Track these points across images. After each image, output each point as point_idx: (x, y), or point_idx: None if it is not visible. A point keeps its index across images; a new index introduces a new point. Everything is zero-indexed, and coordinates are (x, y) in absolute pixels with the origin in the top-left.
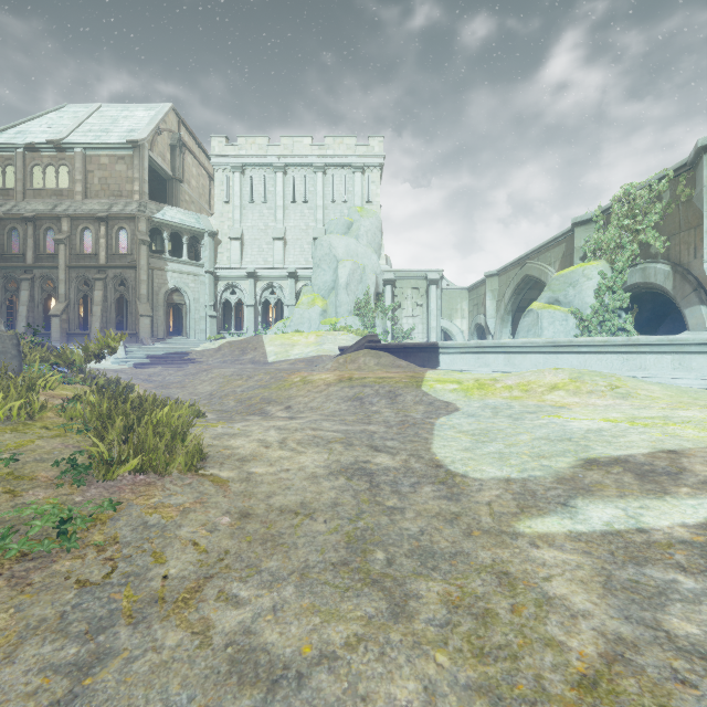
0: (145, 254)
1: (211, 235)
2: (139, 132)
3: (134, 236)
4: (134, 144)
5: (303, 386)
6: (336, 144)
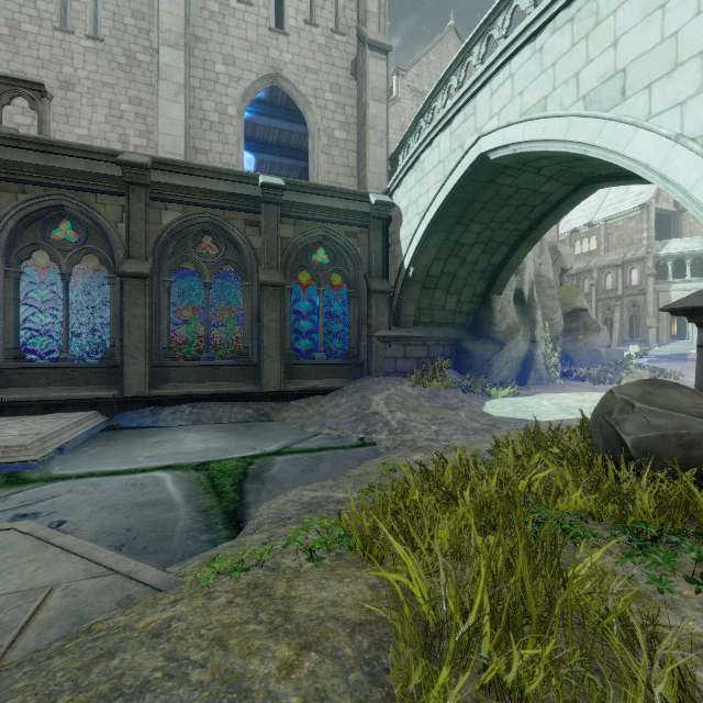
0: (651, 283)
1: None
2: (646, 193)
3: (642, 272)
4: (642, 206)
5: None
6: None
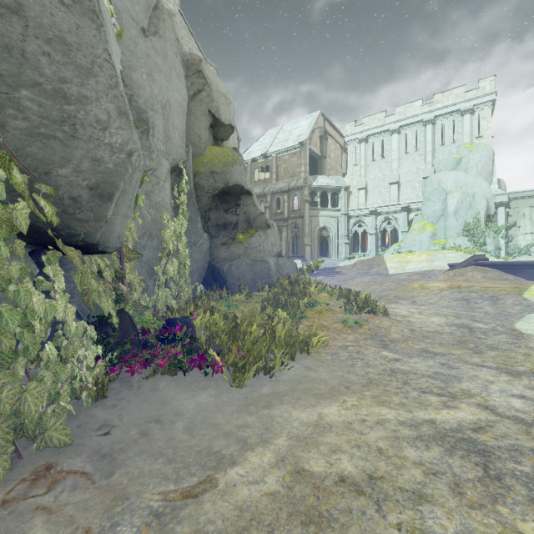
0: (307, 208)
1: (345, 189)
2: (303, 135)
3: (301, 199)
4: (301, 144)
5: (421, 290)
6: (444, 97)
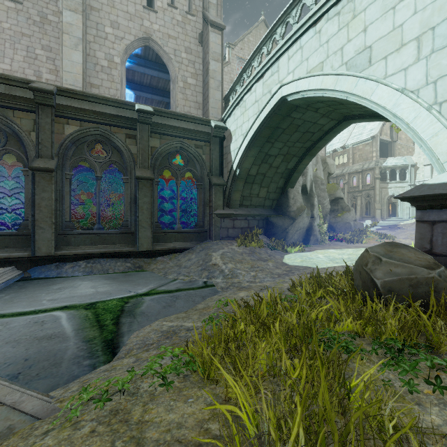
0: (378, 183)
1: (412, 166)
2: (375, 130)
3: (373, 176)
4: (373, 137)
5: None
6: None
